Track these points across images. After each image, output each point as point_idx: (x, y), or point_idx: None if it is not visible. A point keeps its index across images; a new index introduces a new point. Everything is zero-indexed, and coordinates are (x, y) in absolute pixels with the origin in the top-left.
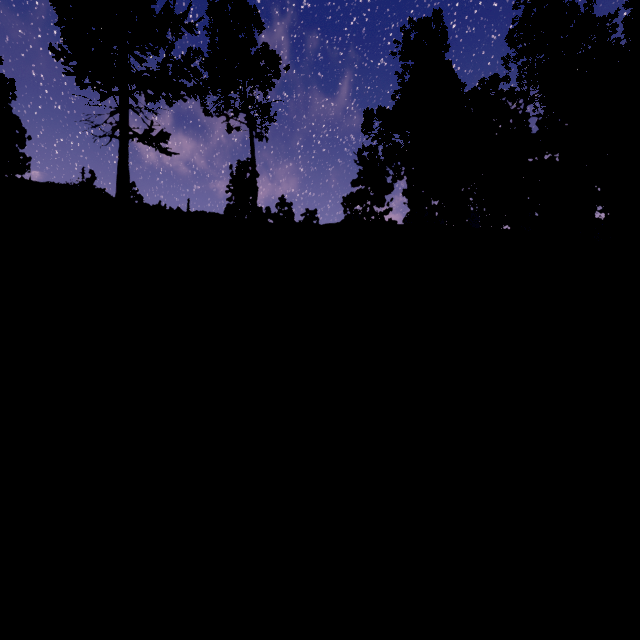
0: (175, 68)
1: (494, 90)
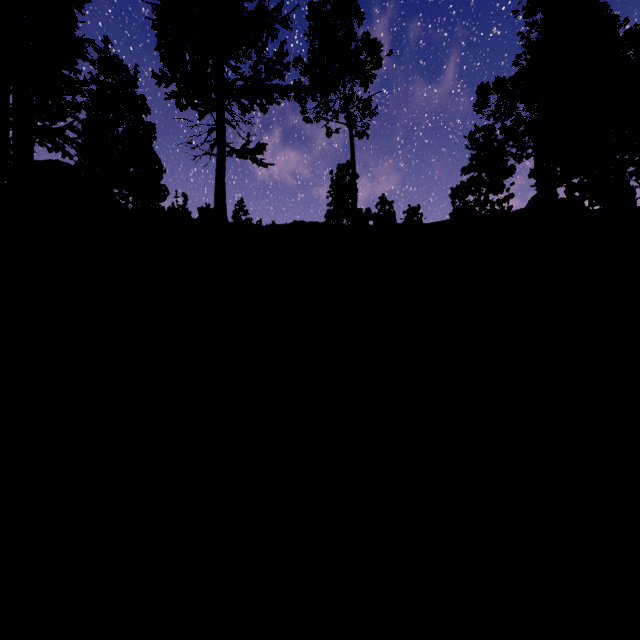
0: (268, 68)
1: None
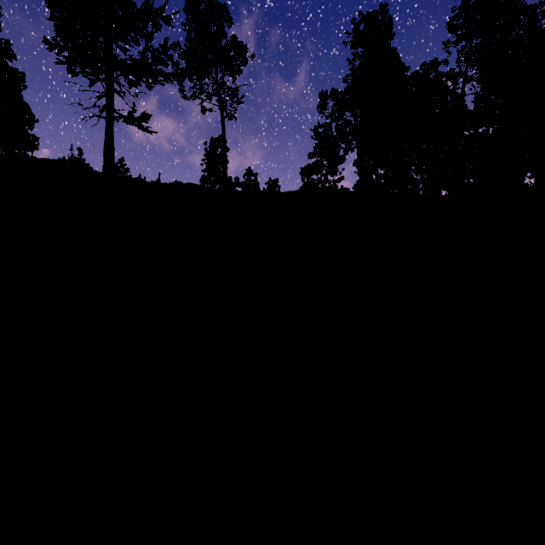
0: (154, 56)
1: (434, 72)
